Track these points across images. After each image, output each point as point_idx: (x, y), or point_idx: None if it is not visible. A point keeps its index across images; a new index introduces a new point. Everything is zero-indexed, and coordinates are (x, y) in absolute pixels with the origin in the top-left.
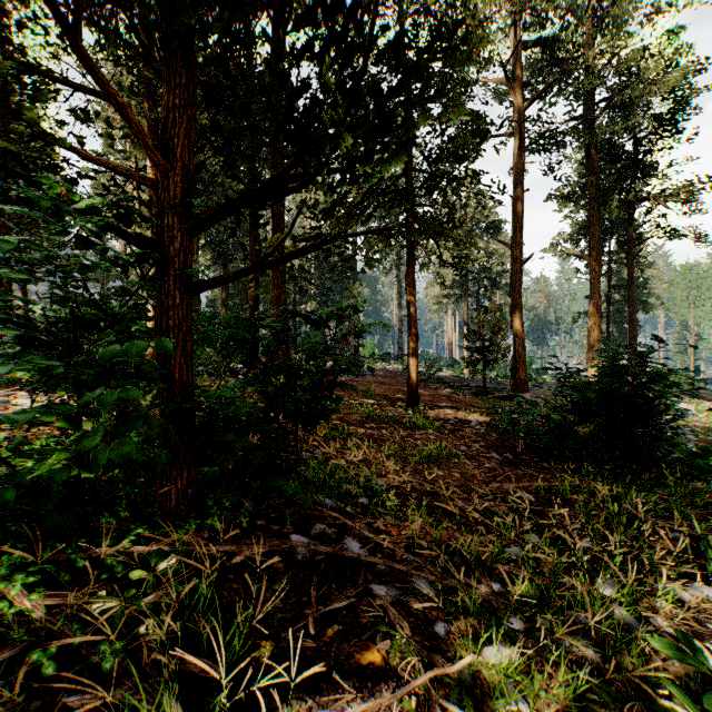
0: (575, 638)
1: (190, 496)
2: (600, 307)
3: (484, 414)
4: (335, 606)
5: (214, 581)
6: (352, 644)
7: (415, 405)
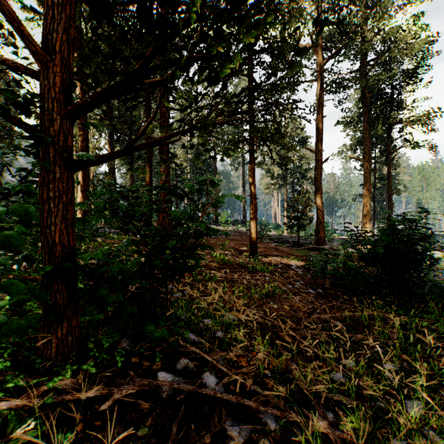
0: None
1: (70, 343)
2: (370, 191)
3: (300, 260)
4: None
5: (80, 430)
6: None
7: (255, 255)
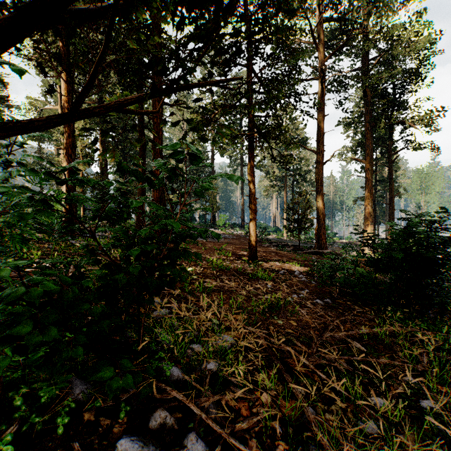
0: None
1: None
2: (372, 193)
3: (302, 265)
4: None
5: None
6: None
7: (254, 259)
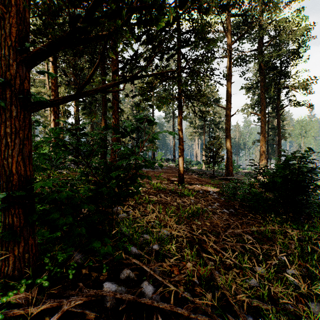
0: None
1: (27, 259)
2: (265, 137)
3: (215, 187)
4: None
5: None
6: None
7: (182, 183)
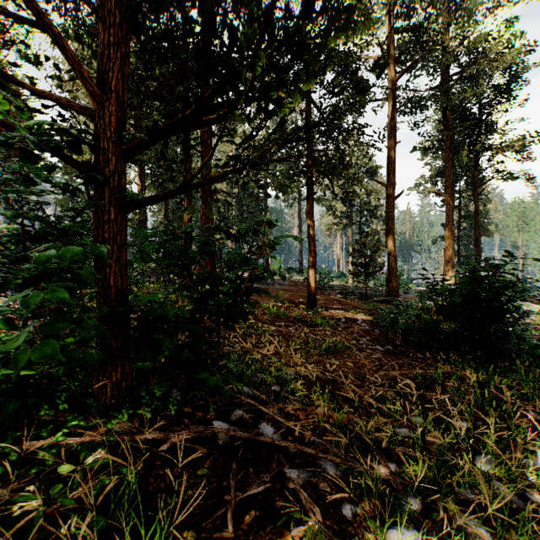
0: (466, 515)
1: (124, 389)
2: (453, 232)
3: (367, 314)
4: (252, 492)
5: (142, 468)
6: (268, 530)
7: (314, 307)
